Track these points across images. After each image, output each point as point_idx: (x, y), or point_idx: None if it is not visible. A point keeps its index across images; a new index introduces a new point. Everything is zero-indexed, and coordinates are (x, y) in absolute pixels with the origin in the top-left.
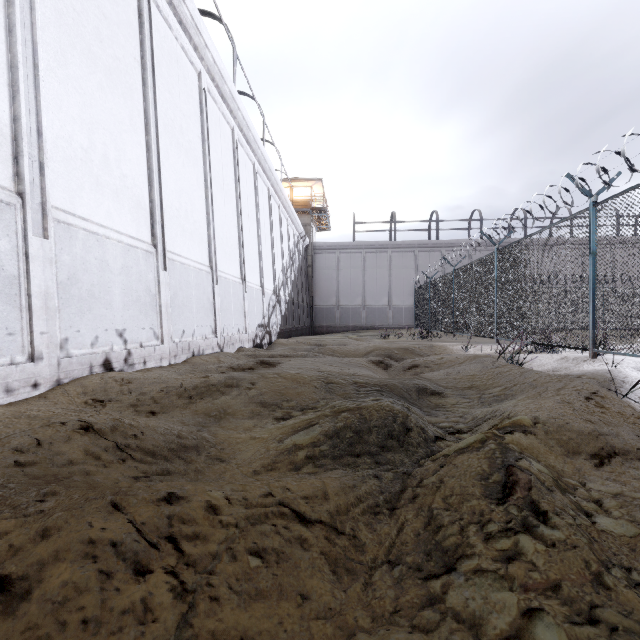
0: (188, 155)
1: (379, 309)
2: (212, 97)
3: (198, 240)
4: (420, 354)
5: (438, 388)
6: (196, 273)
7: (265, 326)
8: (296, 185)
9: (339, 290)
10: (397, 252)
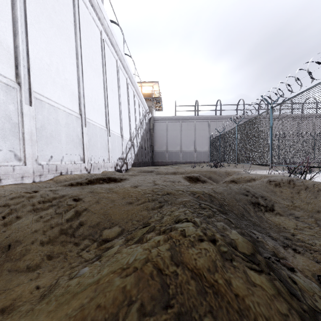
0: (60, 30)
1: (189, 152)
2: (84, 3)
3: (69, 93)
4: (220, 175)
5: (266, 203)
6: (66, 115)
7: (123, 159)
8: (144, 85)
9: (167, 142)
10: (199, 122)
